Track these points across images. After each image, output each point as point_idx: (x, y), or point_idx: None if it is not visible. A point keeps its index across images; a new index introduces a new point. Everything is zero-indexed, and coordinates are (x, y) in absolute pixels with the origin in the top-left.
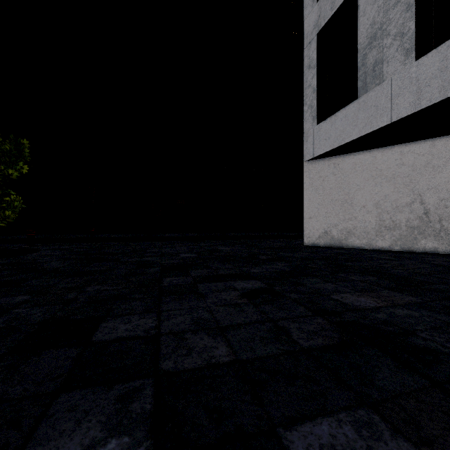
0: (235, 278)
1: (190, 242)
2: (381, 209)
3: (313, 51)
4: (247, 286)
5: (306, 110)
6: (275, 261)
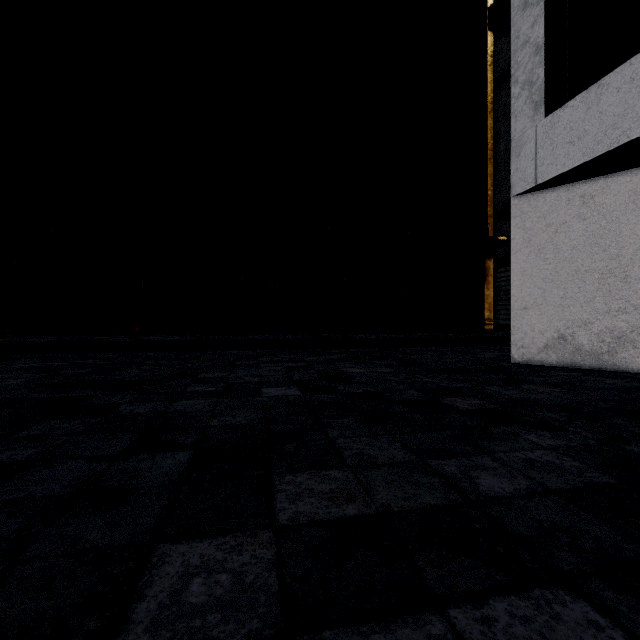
0: (459, 556)
1: (288, 352)
2: None
3: None
4: None
5: (516, 93)
6: (509, 425)
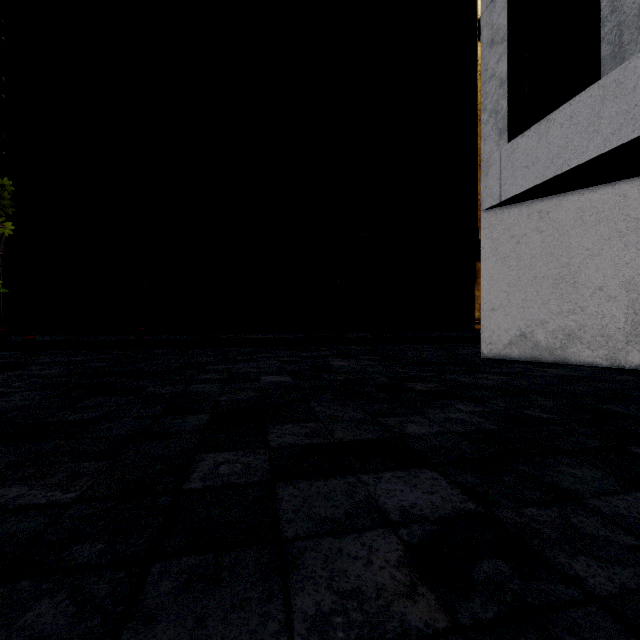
0: (376, 457)
1: (284, 349)
2: (637, 293)
3: (501, 13)
4: (416, 502)
5: (485, 120)
6: (448, 399)
